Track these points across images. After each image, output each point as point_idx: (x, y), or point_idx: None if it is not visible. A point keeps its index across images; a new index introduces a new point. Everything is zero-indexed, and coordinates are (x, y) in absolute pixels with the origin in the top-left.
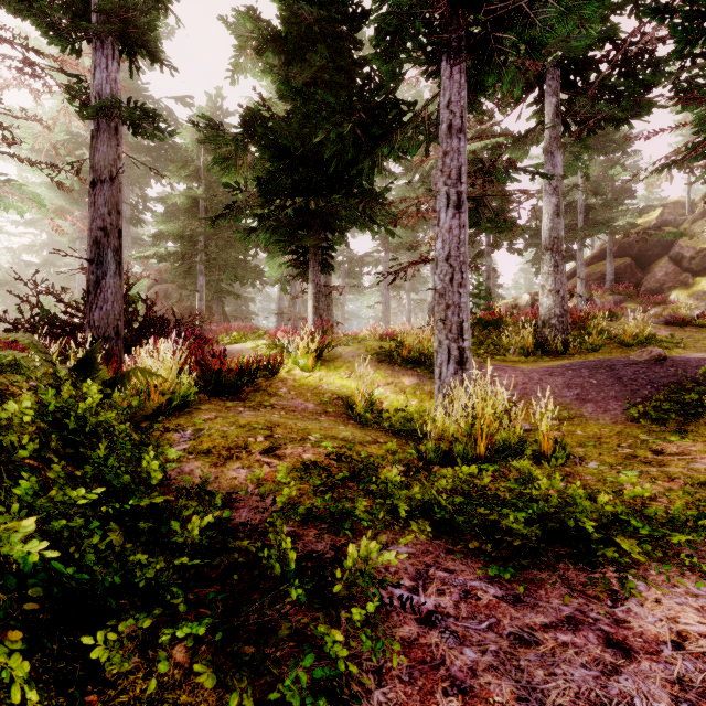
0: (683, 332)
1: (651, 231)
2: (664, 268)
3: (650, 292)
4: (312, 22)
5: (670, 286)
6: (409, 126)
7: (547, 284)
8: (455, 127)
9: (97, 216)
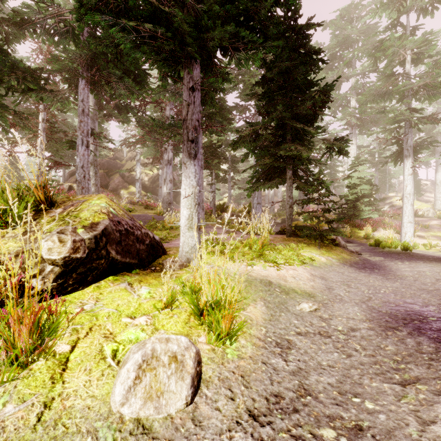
0: (136, 207)
1: (112, 160)
2: (118, 179)
3: (113, 189)
4: None
5: (121, 187)
6: (53, 92)
7: (92, 180)
8: (86, 112)
9: None
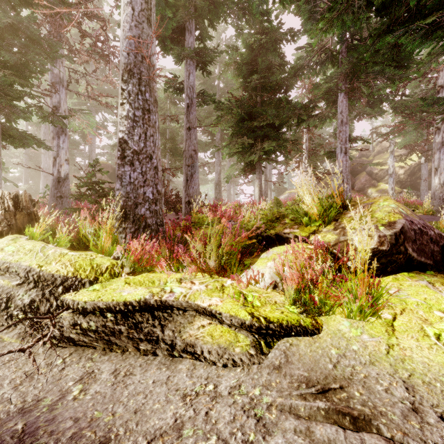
0: None
1: (357, 159)
2: (364, 178)
3: (359, 189)
4: (274, 64)
5: (367, 186)
6: (317, 116)
7: None
8: (344, 122)
9: (192, 144)
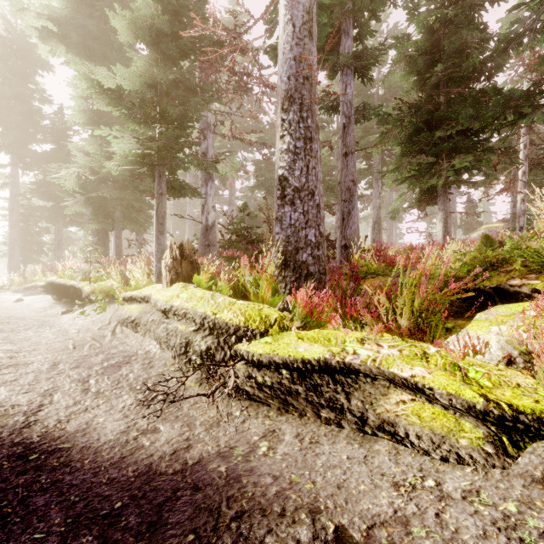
0: None
1: None
2: None
3: None
4: (470, 42)
5: None
6: None
7: None
8: None
9: (349, 174)
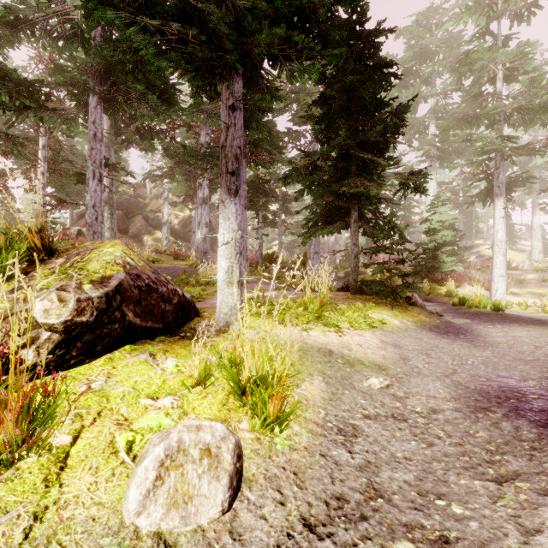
0: (162, 257)
1: (132, 198)
2: (141, 222)
3: (134, 234)
4: None
5: (144, 232)
6: (56, 112)
7: (107, 223)
8: (98, 137)
9: None
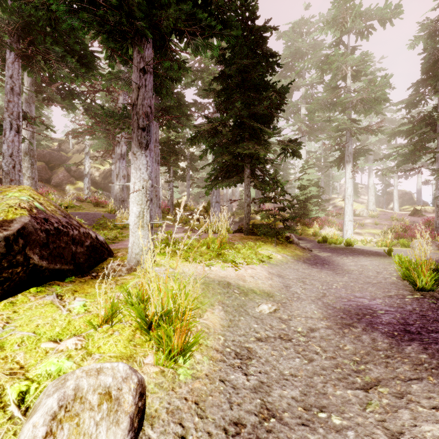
0: (83, 204)
1: (55, 151)
2: (63, 173)
3: (57, 184)
4: None
5: (66, 182)
6: None
7: (27, 173)
8: (16, 91)
9: None
